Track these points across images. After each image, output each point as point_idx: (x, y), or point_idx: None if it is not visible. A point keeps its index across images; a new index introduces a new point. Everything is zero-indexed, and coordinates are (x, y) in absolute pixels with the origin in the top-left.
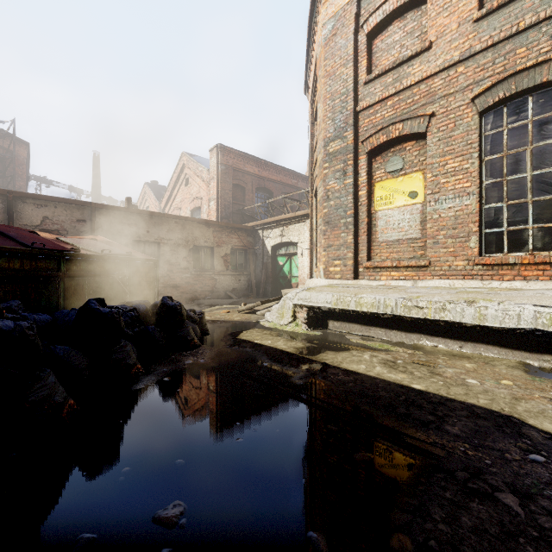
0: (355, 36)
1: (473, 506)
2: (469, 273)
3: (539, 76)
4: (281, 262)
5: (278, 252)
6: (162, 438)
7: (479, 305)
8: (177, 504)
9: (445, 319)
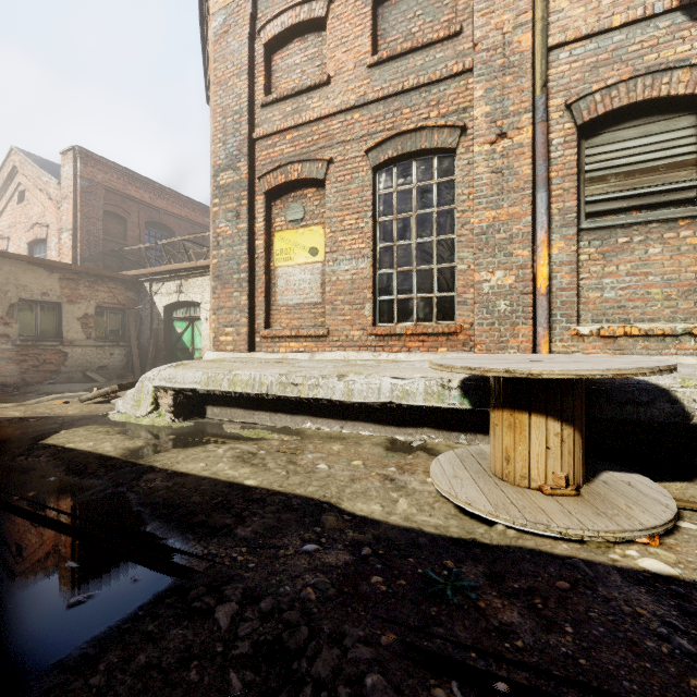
0: (251, 43)
1: (173, 634)
2: (364, 344)
3: (419, 141)
4: (180, 329)
5: (174, 314)
6: None
7: (347, 379)
8: None
9: (318, 397)
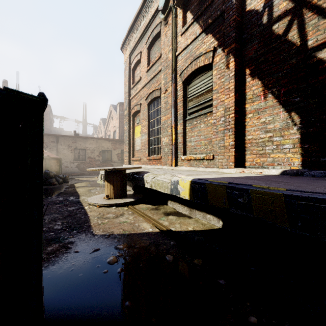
0: (130, 70)
1: None
2: (146, 162)
3: (154, 95)
4: None
5: None
6: None
7: None
8: None
9: None
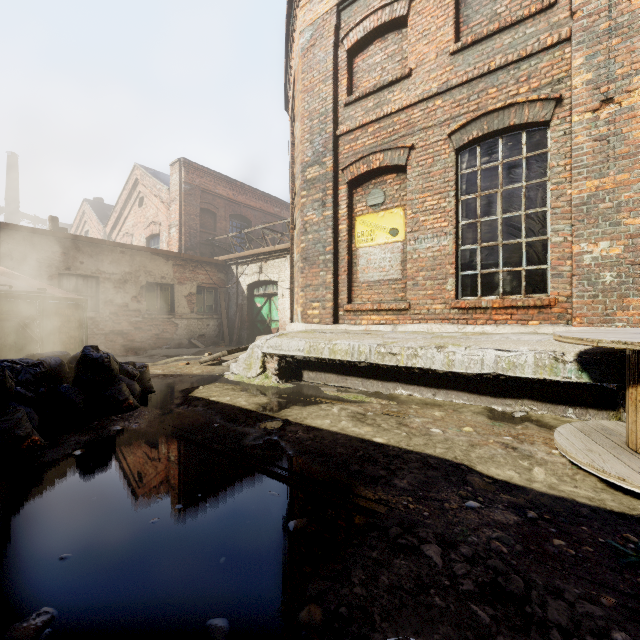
0: (335, 51)
1: (397, 563)
2: (446, 317)
3: (507, 119)
4: (259, 304)
5: (255, 292)
6: (49, 529)
7: (447, 351)
8: (43, 612)
9: (417, 366)
